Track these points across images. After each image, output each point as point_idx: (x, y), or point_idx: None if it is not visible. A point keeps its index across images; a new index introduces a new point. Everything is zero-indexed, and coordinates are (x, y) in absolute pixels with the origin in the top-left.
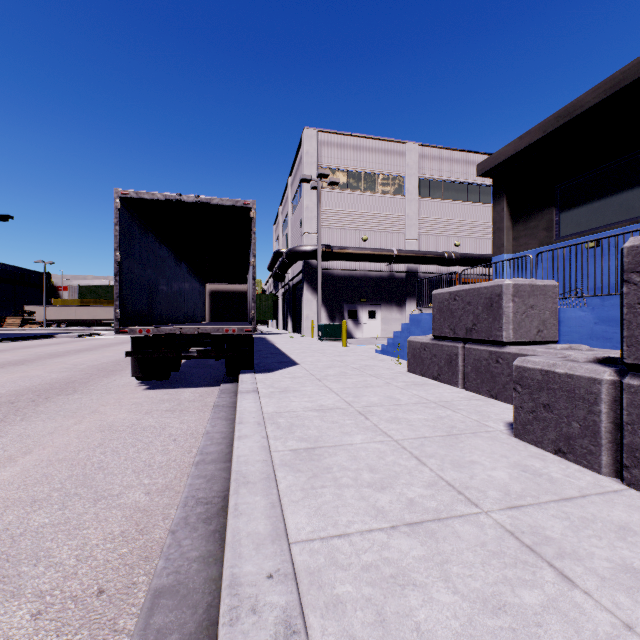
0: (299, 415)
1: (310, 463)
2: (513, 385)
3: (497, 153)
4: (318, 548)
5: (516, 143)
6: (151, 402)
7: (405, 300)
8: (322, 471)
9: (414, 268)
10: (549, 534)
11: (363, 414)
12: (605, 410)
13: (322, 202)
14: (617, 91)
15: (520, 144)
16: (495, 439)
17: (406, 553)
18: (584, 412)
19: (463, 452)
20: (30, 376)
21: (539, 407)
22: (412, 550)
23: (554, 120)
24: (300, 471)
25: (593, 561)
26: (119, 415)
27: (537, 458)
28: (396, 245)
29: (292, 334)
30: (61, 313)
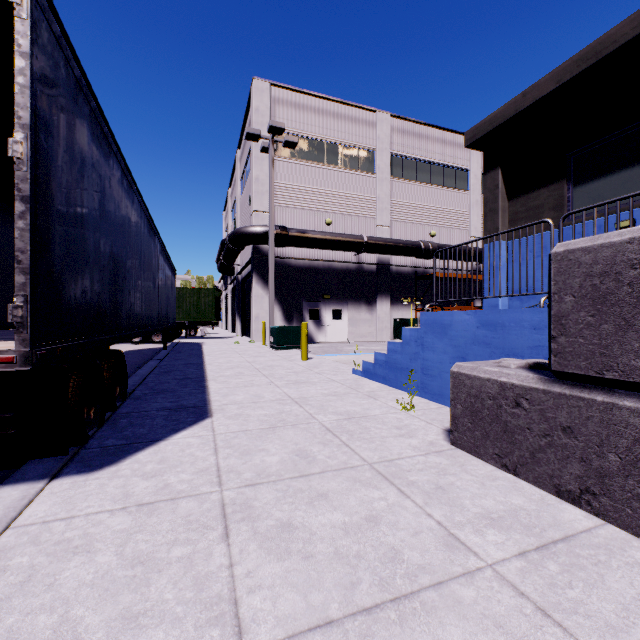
0: None
1: None
2: None
3: (492, 116)
4: None
5: (518, 100)
6: None
7: (375, 297)
8: None
9: (386, 260)
10: None
11: None
12: None
13: (276, 174)
14: None
15: (524, 101)
16: None
17: None
18: None
19: None
20: None
21: None
22: None
23: (573, 65)
24: None
25: None
26: None
27: None
28: (365, 232)
29: (240, 338)
30: None
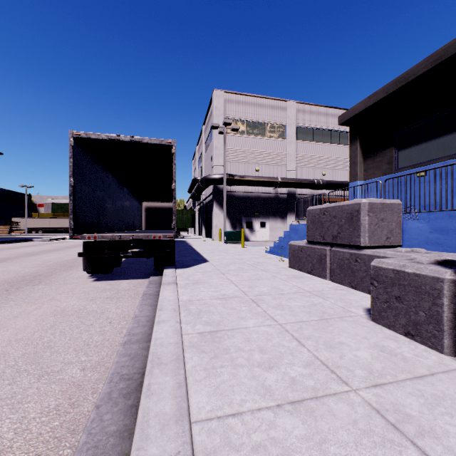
0: (206, 303)
1: (212, 345)
2: (371, 281)
3: (352, 108)
4: (215, 428)
5: (366, 101)
6: (96, 291)
7: (286, 214)
8: (222, 352)
9: (293, 191)
10: (409, 412)
11: (255, 302)
12: (447, 303)
13: (227, 143)
14: (439, 63)
15: (369, 101)
16: (357, 323)
17: (290, 432)
18: (429, 304)
19: (333, 334)
20: (9, 270)
21: (392, 298)
22: (295, 429)
23: (394, 84)
24: (204, 352)
25: (449, 439)
26: (70, 302)
27: (391, 339)
28: (280, 174)
29: (205, 238)
30: (39, 223)
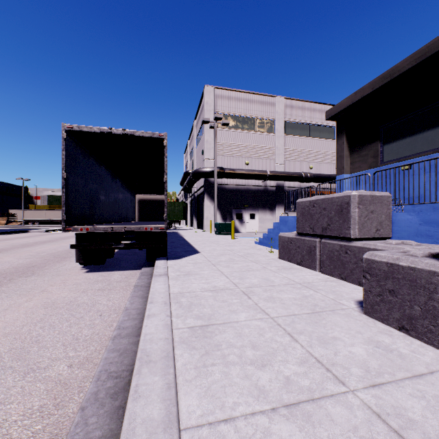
0: (197, 295)
1: (203, 340)
2: (363, 273)
3: (339, 103)
4: (206, 436)
5: (353, 96)
6: (88, 282)
7: (275, 206)
8: (213, 348)
9: (281, 184)
10: (411, 416)
11: (246, 294)
12: None
13: (217, 137)
14: (424, 59)
15: (355, 97)
16: (349, 316)
17: None
18: (425, 298)
19: (326, 328)
20: (3, 262)
21: (385, 292)
22: (292, 437)
23: (379, 80)
24: (195, 348)
25: None
26: (62, 294)
27: (385, 334)
28: (269, 168)
29: (196, 229)
30: (35, 215)
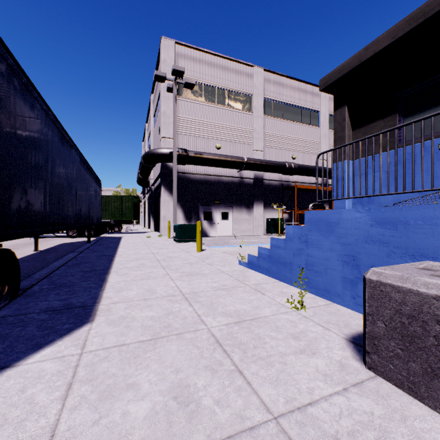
0: None
1: None
2: None
3: (340, 66)
4: None
5: (361, 54)
6: None
7: (253, 203)
8: None
9: (260, 175)
10: None
11: None
12: None
13: (179, 110)
14: None
15: (366, 54)
16: None
17: None
18: None
19: None
20: None
21: None
22: None
23: (405, 24)
24: None
25: None
26: None
27: None
28: (245, 155)
29: (152, 233)
30: None
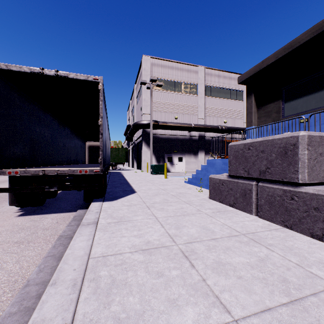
0: (124, 261)
1: None
2: None
3: (249, 70)
4: None
5: (260, 64)
6: (11, 231)
7: (198, 151)
8: None
9: (203, 134)
10: None
11: (187, 257)
12: None
13: (153, 97)
14: (320, 32)
15: (262, 65)
16: None
17: None
18: None
19: None
20: None
21: None
22: None
23: (282, 51)
24: None
25: None
26: None
27: None
28: (193, 121)
29: (136, 170)
30: None
